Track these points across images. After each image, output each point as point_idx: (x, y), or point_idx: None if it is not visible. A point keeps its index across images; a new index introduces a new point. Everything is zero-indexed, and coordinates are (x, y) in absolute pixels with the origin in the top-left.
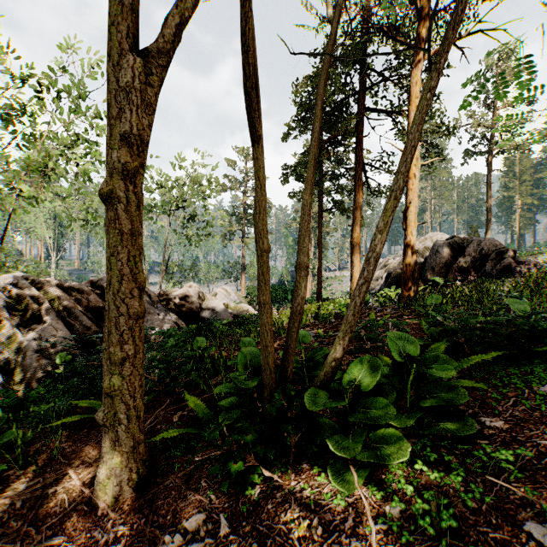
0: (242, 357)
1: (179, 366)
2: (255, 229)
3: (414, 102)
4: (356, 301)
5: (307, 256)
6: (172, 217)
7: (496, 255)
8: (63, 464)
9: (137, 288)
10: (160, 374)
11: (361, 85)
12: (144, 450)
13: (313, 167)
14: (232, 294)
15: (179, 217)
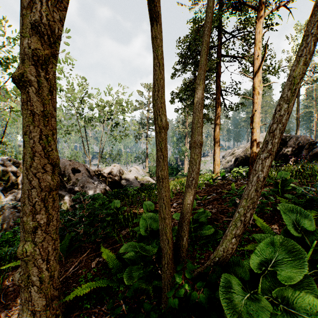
0: (143, 221)
1: (101, 220)
2: (154, 107)
3: (258, 45)
4: (261, 176)
5: (201, 135)
6: (105, 125)
7: (308, 146)
8: (1, 304)
9: (49, 164)
10: (85, 228)
11: (220, 39)
12: (59, 304)
13: (206, 55)
14: (140, 171)
15: (109, 125)
